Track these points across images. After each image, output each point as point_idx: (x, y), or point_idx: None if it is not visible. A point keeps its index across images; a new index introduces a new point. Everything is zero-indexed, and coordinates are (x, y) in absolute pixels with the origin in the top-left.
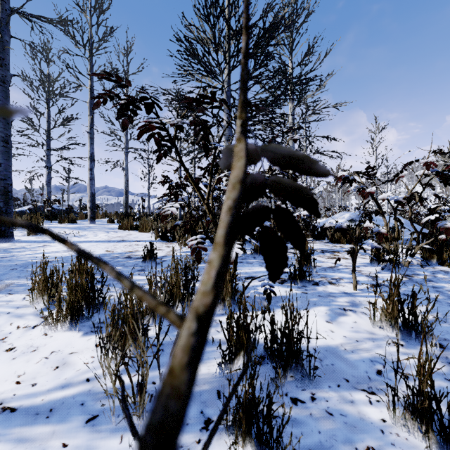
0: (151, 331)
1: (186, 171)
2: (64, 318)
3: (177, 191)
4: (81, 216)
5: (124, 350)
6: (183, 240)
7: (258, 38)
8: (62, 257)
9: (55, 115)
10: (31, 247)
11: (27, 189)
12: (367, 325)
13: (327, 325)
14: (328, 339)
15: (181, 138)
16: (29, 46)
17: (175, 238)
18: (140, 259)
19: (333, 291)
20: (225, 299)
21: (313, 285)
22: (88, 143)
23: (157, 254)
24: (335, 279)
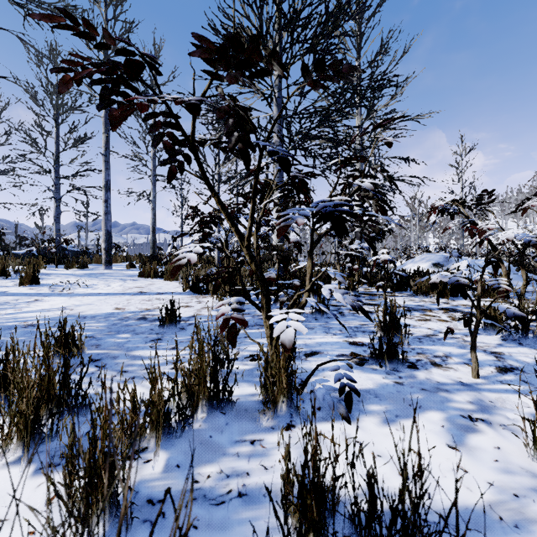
0: (150, 466)
1: (213, 193)
2: (5, 442)
3: (205, 227)
4: (97, 260)
5: (85, 527)
6: (220, 293)
7: (319, 24)
8: (53, 318)
9: (64, 135)
10: (18, 302)
11: (37, 226)
12: (521, 456)
13: (451, 454)
14: (462, 491)
15: (205, 141)
16: (19, 39)
17: (209, 290)
18: (159, 322)
19: (443, 380)
20: (276, 400)
21: (409, 367)
22: (103, 168)
23: (182, 313)
24: (440, 357)
